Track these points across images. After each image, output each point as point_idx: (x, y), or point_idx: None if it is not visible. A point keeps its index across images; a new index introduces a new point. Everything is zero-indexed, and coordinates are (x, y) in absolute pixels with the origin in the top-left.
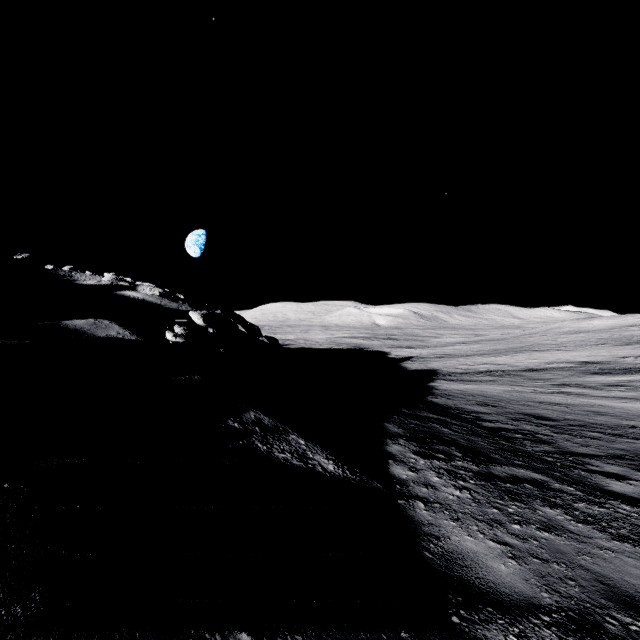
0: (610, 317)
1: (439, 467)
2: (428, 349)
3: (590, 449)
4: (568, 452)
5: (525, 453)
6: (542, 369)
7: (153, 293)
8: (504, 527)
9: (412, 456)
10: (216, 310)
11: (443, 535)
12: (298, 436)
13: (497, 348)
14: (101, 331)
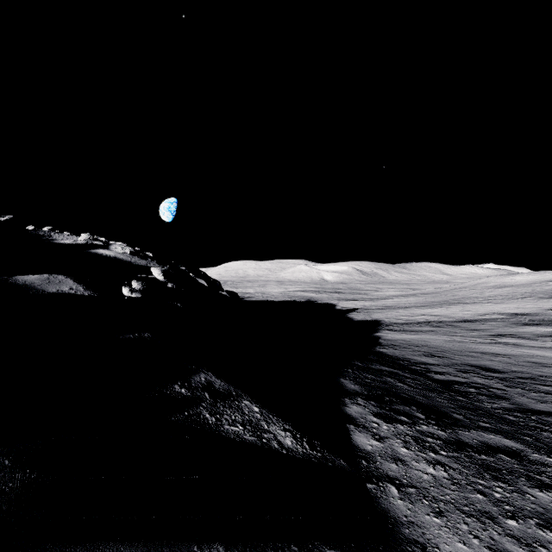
0: (530, 273)
1: (404, 433)
2: (370, 301)
3: (549, 406)
4: (528, 409)
5: (485, 411)
6: (476, 320)
7: (124, 251)
8: (498, 524)
9: (373, 419)
10: (181, 267)
11: (429, 542)
12: (252, 402)
13: (432, 301)
14: (52, 286)
